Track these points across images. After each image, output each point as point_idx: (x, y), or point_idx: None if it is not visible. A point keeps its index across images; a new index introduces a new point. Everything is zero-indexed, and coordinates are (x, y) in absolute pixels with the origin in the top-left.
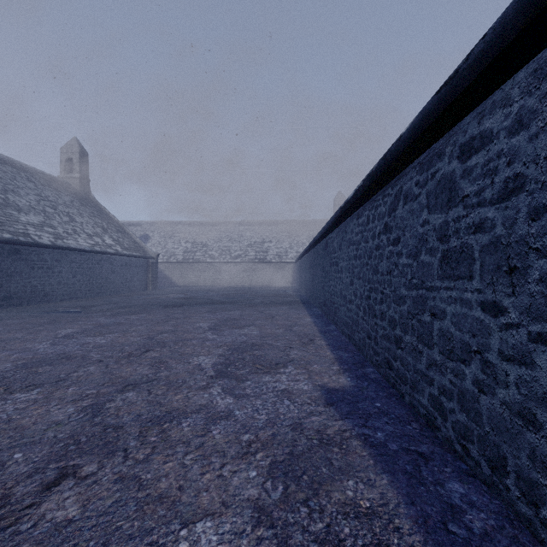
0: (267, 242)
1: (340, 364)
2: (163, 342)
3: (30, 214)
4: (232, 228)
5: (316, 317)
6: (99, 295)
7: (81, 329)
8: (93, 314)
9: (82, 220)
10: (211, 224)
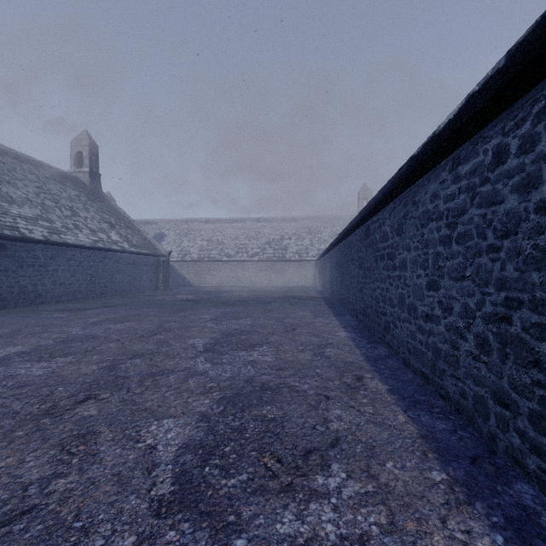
0: (287, 239)
1: (442, 460)
2: (125, 377)
3: (24, 207)
4: (249, 225)
5: (353, 330)
6: (102, 296)
7: (33, 347)
8: (74, 321)
9: (87, 215)
10: (228, 221)
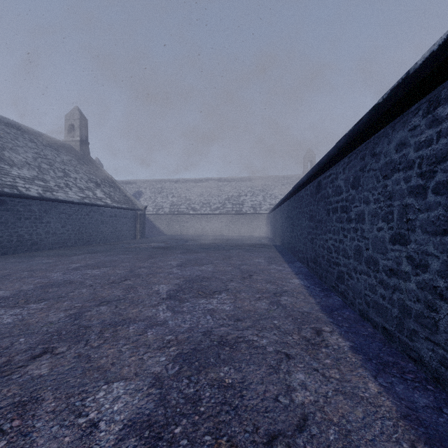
0: (243, 195)
1: None
2: (87, 326)
3: (23, 169)
4: (211, 184)
5: (305, 277)
6: (89, 243)
7: (14, 292)
8: (58, 266)
9: (76, 176)
10: (194, 181)
